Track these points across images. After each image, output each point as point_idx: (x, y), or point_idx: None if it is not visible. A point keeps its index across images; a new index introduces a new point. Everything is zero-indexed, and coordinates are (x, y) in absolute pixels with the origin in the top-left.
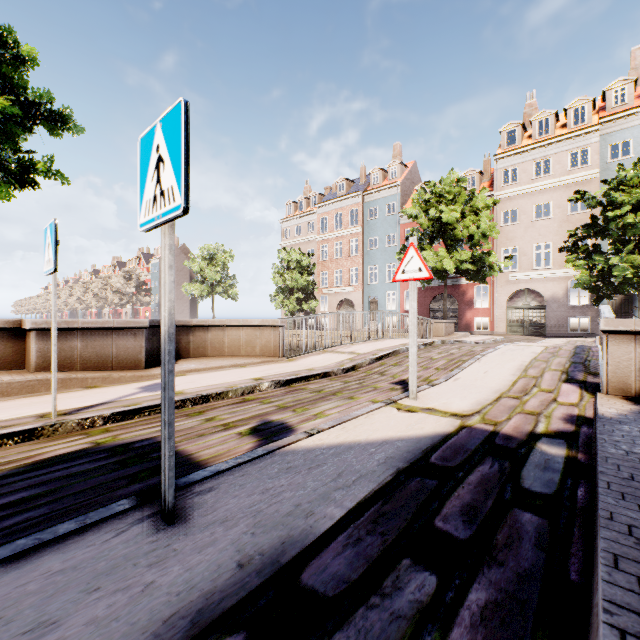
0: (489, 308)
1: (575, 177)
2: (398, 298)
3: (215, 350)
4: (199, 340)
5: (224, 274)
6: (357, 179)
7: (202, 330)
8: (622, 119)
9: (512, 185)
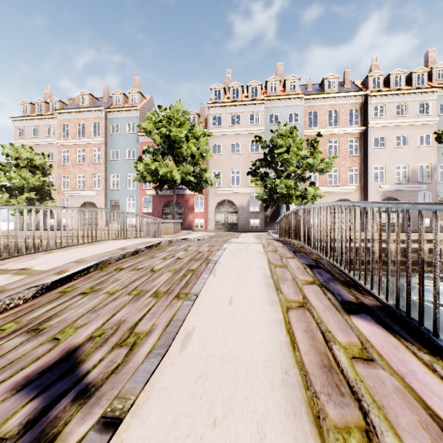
0: (204, 212)
1: (253, 130)
2: (137, 203)
3: None
4: None
5: None
6: (101, 98)
7: None
8: (275, 101)
9: (218, 127)
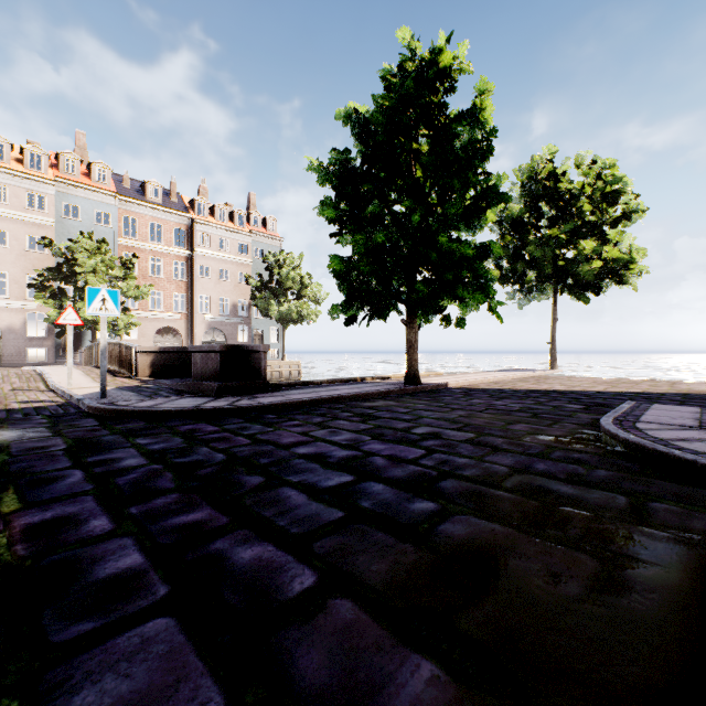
0: None
1: (35, 218)
2: None
3: None
4: None
5: None
6: None
7: None
8: (74, 187)
9: None
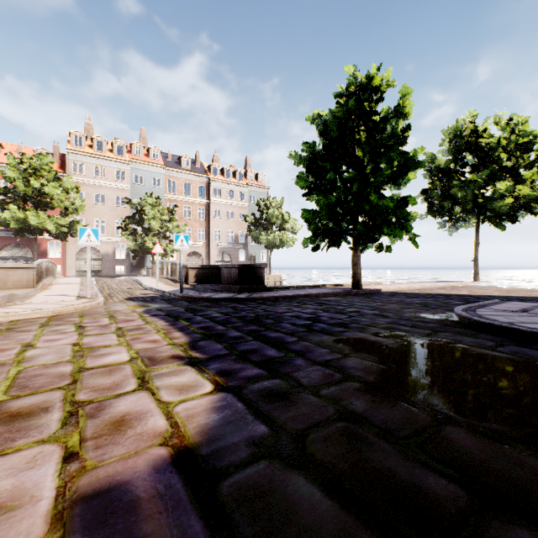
0: (62, 258)
1: (119, 185)
2: None
3: None
4: None
5: None
6: None
7: None
8: (140, 164)
9: (81, 175)
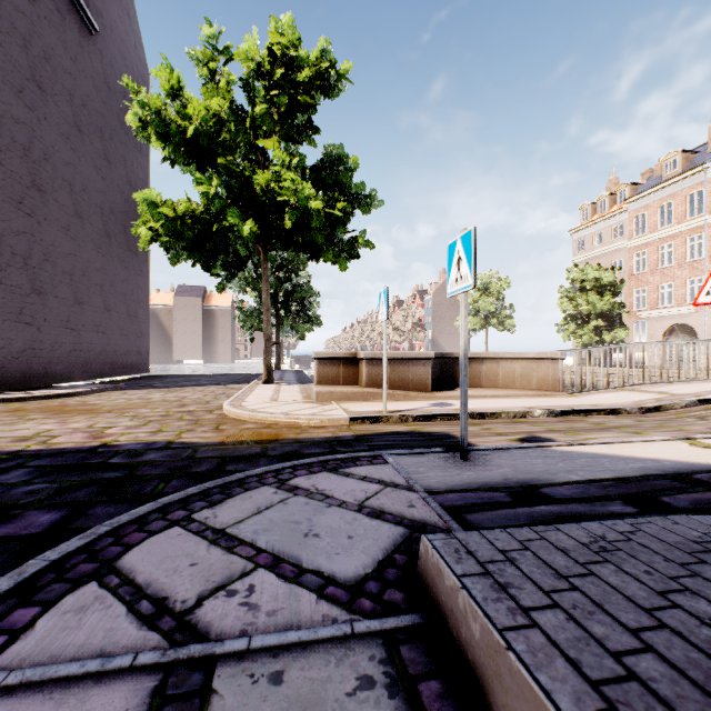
0: None
1: None
2: None
3: (489, 381)
4: (474, 371)
5: (498, 304)
6: (702, 145)
7: (476, 362)
8: None
9: None
